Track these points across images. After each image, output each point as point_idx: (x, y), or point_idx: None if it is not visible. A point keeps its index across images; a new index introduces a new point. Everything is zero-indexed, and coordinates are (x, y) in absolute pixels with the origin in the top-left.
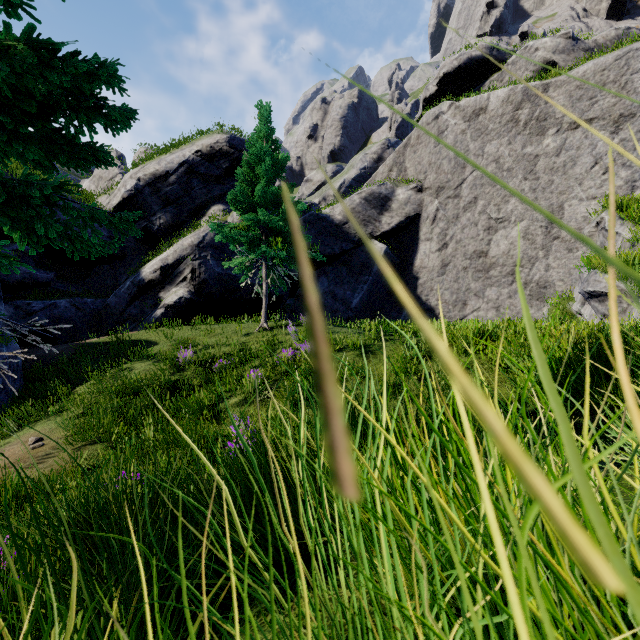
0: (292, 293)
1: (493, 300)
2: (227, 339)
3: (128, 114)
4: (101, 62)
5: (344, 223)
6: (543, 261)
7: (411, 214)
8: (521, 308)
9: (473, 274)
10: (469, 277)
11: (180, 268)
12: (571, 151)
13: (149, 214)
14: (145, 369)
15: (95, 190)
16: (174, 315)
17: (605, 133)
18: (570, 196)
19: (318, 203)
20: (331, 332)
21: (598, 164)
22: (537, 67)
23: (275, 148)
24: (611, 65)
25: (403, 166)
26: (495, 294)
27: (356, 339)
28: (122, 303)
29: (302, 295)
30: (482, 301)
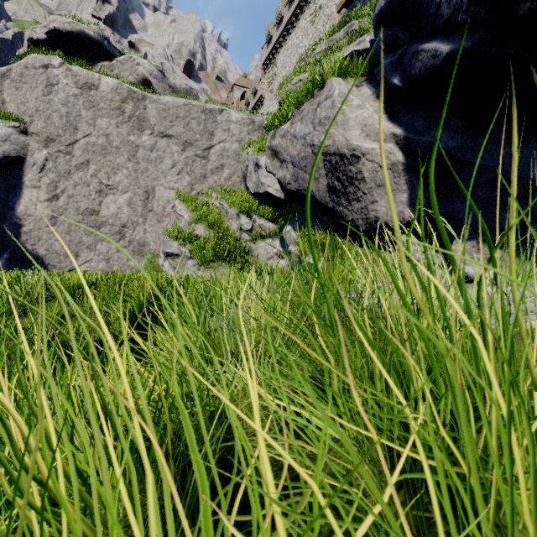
0: None
1: (104, 253)
2: None
3: None
4: None
5: None
6: (142, 226)
7: (12, 154)
8: (127, 261)
9: (86, 229)
10: (82, 231)
11: None
12: (160, 152)
13: None
14: None
15: None
16: None
17: (179, 149)
18: (159, 183)
19: None
20: None
21: (175, 167)
22: (139, 78)
23: None
24: (182, 106)
25: (0, 96)
26: (106, 248)
27: None
28: None
29: None
30: (94, 253)
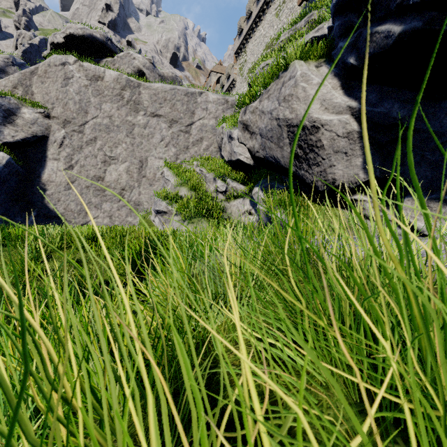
0: None
1: (108, 211)
2: None
3: None
4: None
5: None
6: (138, 189)
7: (39, 134)
8: (125, 217)
9: (94, 192)
10: (91, 193)
11: None
12: (151, 129)
13: None
14: None
15: None
16: None
17: (166, 125)
18: (151, 154)
19: None
20: None
21: (163, 141)
22: (135, 69)
23: None
24: (169, 91)
25: (30, 89)
26: (109, 207)
27: None
28: None
29: None
30: (100, 211)
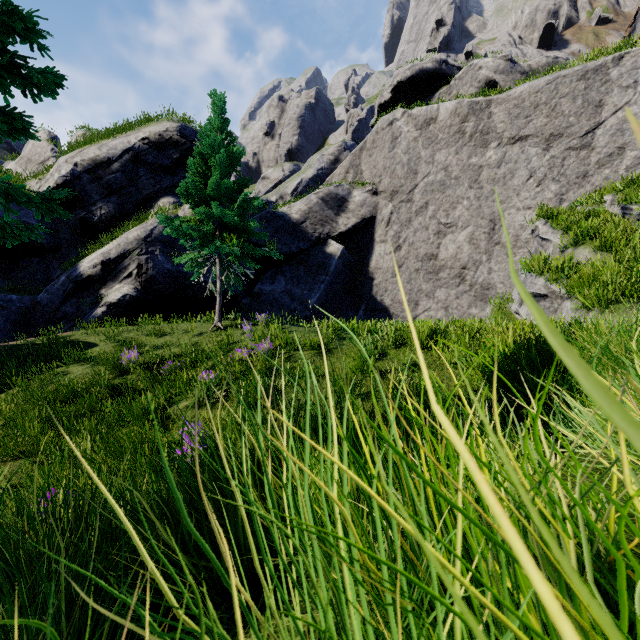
0: (248, 292)
1: (442, 301)
2: (177, 339)
3: (53, 78)
4: (15, 9)
5: (301, 222)
6: (486, 265)
7: (367, 216)
8: (467, 308)
9: (424, 276)
10: (421, 278)
11: (124, 263)
12: (510, 164)
13: (88, 203)
14: (82, 373)
15: (22, 174)
16: (117, 314)
17: (538, 149)
18: (509, 205)
19: (275, 201)
20: (288, 331)
21: (532, 177)
22: (481, 84)
23: (230, 140)
24: (543, 88)
25: (359, 169)
26: (444, 295)
27: (314, 338)
28: (55, 300)
29: (258, 294)
30: (432, 301)
